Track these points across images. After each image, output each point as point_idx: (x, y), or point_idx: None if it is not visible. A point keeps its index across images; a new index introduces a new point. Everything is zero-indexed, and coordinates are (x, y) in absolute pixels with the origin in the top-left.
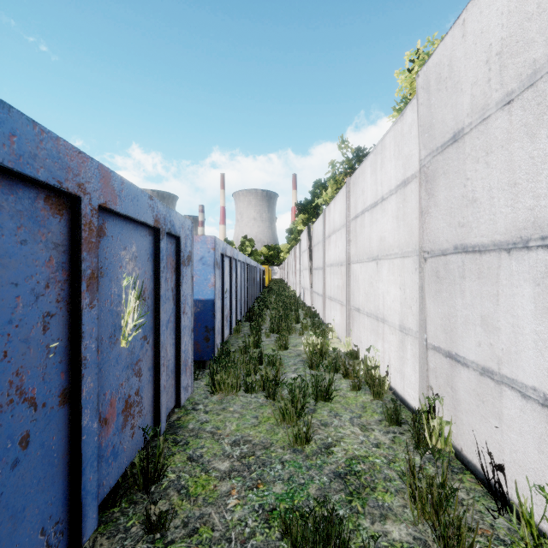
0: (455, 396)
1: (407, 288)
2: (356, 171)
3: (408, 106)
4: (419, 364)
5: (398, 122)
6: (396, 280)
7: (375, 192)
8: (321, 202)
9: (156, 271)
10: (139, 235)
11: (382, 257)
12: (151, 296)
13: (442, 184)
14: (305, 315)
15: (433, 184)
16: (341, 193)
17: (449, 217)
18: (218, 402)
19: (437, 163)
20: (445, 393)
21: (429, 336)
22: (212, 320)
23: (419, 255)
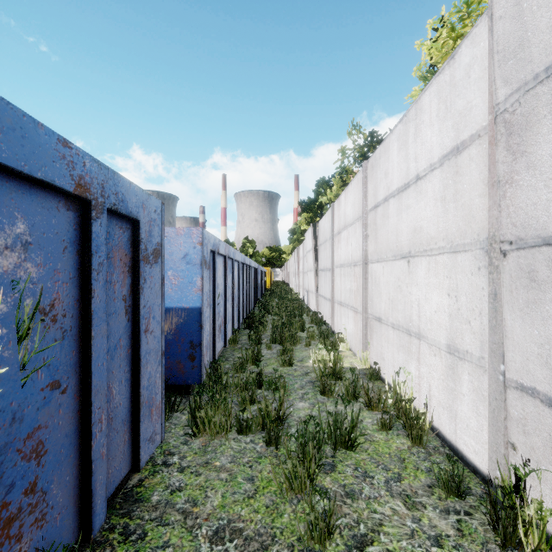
0: None
1: (461, 295)
2: (376, 151)
3: (465, 41)
4: (490, 407)
5: (445, 70)
6: (440, 283)
7: (405, 171)
8: (325, 201)
9: (84, 269)
10: (36, 204)
11: (417, 253)
12: (74, 312)
13: (547, 131)
14: (310, 321)
15: (525, 135)
16: (354, 182)
17: None
18: (200, 451)
19: (537, 100)
20: (547, 462)
21: (510, 368)
22: (199, 334)
23: (488, 248)
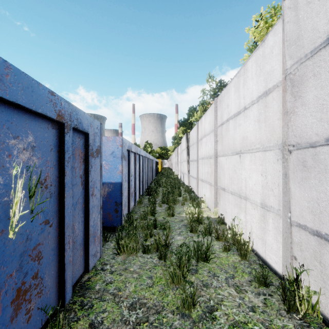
0: (324, 271)
1: (268, 175)
2: (222, 92)
3: (270, 32)
4: (283, 236)
5: (260, 48)
6: (257, 168)
7: (238, 104)
8: (193, 120)
9: (60, 160)
10: (38, 126)
11: (244, 151)
12: (56, 183)
13: (311, 85)
14: (184, 191)
15: (301, 87)
16: (210, 109)
17: (319, 113)
18: (122, 263)
19: (306, 68)
20: (312, 265)
21: (293, 215)
22: (120, 197)
23: (282, 148)
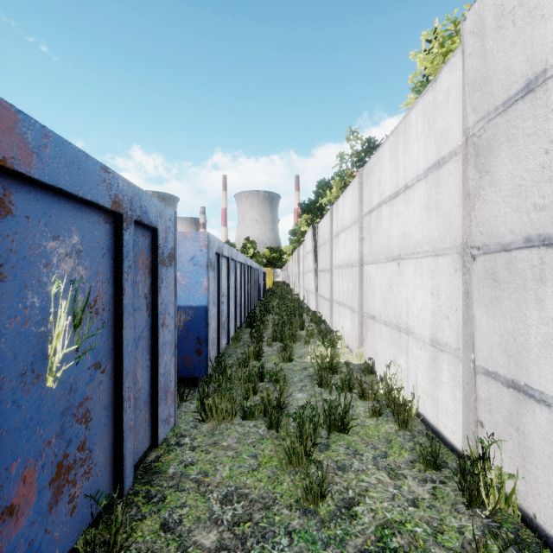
0: (523, 442)
1: (442, 294)
2: (371, 159)
3: (444, 68)
4: (463, 391)
5: (429, 91)
6: (425, 283)
7: (396, 180)
8: (325, 202)
9: (117, 271)
10: (85, 220)
11: (405, 256)
12: (110, 307)
13: (504, 155)
14: (310, 320)
15: (489, 157)
16: (351, 187)
17: (516, 198)
18: (209, 434)
19: (497, 128)
20: (506, 435)
21: (479, 356)
22: (205, 330)
23: (462, 252)
